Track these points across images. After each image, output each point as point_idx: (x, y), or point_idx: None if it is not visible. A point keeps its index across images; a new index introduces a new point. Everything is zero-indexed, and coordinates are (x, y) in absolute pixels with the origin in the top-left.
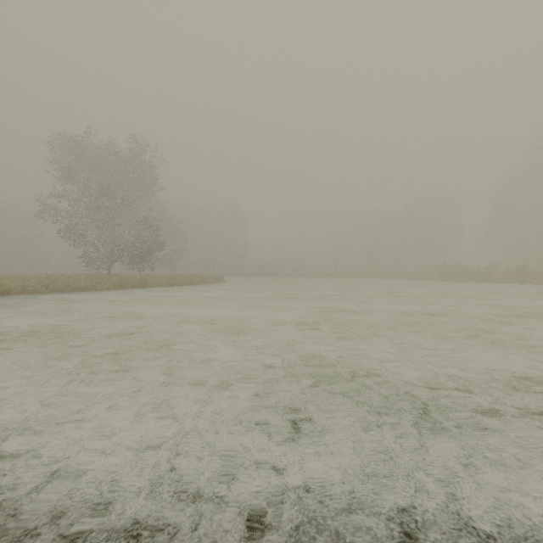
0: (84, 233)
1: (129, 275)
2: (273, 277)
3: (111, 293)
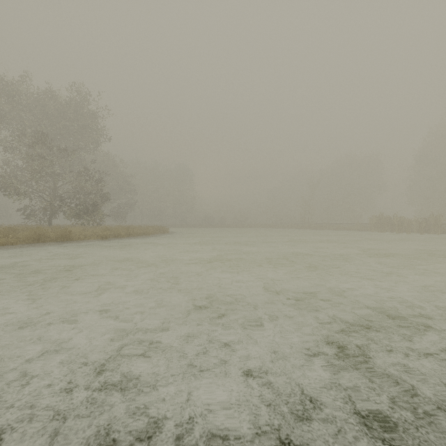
0: (14, 182)
1: (58, 226)
2: (217, 227)
3: (4, 251)
